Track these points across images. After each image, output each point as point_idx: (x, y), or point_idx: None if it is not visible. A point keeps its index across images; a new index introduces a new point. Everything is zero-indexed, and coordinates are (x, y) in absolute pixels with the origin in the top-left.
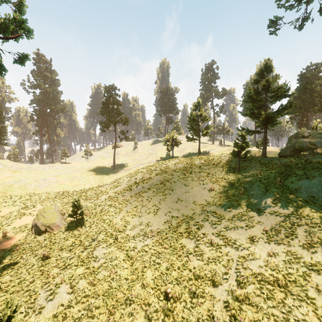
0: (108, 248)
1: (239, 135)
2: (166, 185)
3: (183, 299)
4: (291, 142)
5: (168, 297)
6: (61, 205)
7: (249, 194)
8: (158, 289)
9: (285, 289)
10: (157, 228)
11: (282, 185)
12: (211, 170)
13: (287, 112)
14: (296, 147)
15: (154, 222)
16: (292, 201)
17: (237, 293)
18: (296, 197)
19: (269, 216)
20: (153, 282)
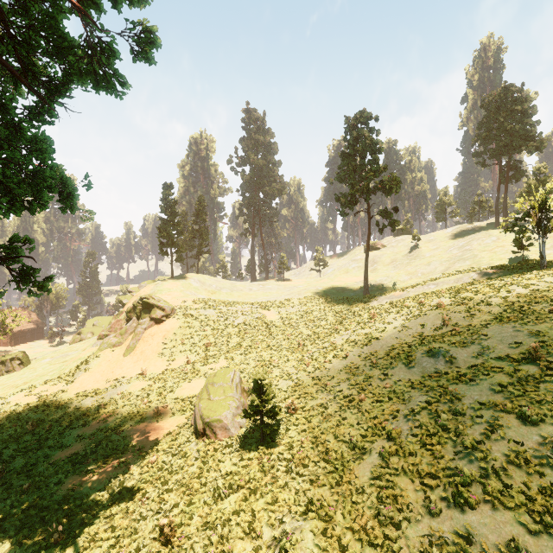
0: None
1: None
2: None
3: None
4: None
5: None
6: (256, 364)
7: None
8: None
9: None
10: None
11: None
12: None
13: None
14: None
15: None
16: None
17: None
18: None
19: None
20: None
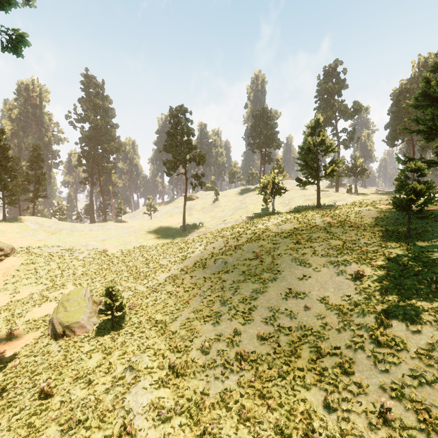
0: (153, 389)
1: (409, 168)
2: (266, 262)
3: None
4: None
5: None
6: (102, 285)
7: None
8: None
9: None
10: (250, 350)
11: None
12: (349, 236)
13: None
14: None
15: (244, 337)
16: None
17: None
18: None
19: None
20: None
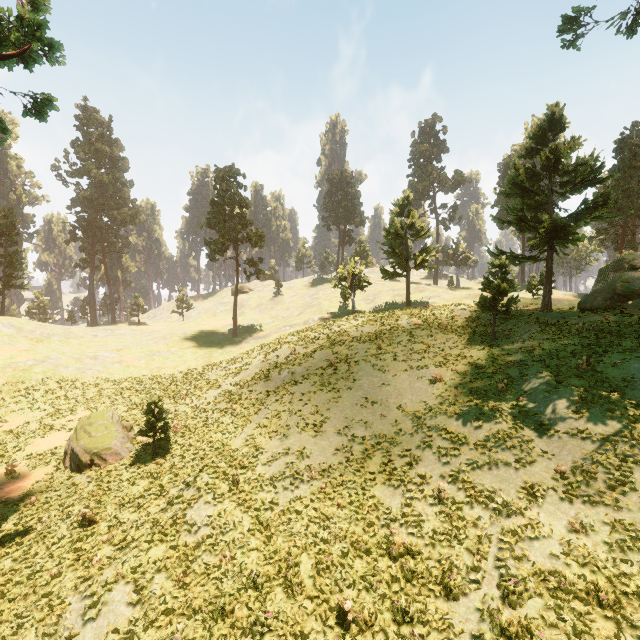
0: (218, 503)
1: (494, 264)
2: (341, 371)
3: (379, 625)
4: (605, 279)
5: (347, 620)
6: (127, 408)
7: (519, 390)
8: (323, 599)
9: (616, 612)
10: (321, 461)
11: (591, 371)
12: (435, 339)
13: (597, 217)
14: (617, 290)
15: (316, 449)
16: (617, 407)
17: (504, 619)
18: (625, 398)
19: (567, 440)
20: (312, 583)
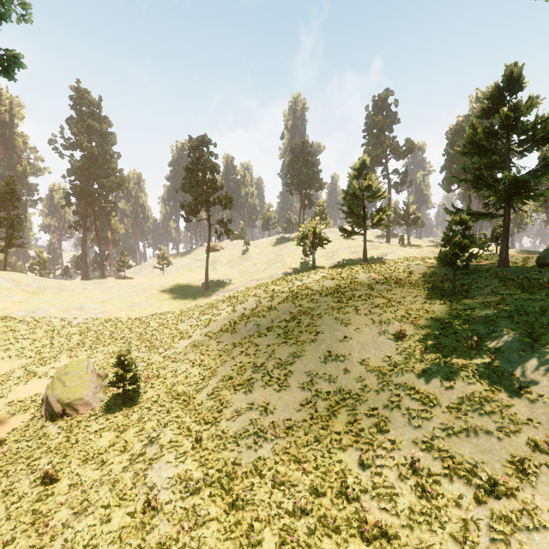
0: (179, 463)
1: (454, 220)
2: (304, 324)
3: None
4: None
5: None
6: (105, 356)
7: (489, 348)
8: None
9: None
10: (285, 417)
11: None
12: (394, 294)
13: None
14: None
15: (280, 404)
16: None
17: None
18: None
19: None
20: None
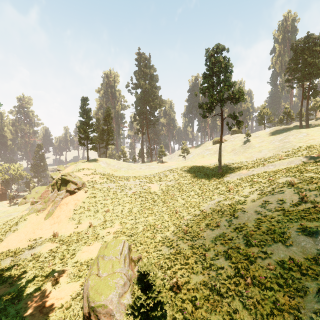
0: None
1: None
2: None
3: None
4: None
5: None
6: (143, 228)
7: None
8: None
9: None
10: None
11: None
12: None
13: None
14: None
15: None
16: None
17: None
18: None
19: None
20: None
